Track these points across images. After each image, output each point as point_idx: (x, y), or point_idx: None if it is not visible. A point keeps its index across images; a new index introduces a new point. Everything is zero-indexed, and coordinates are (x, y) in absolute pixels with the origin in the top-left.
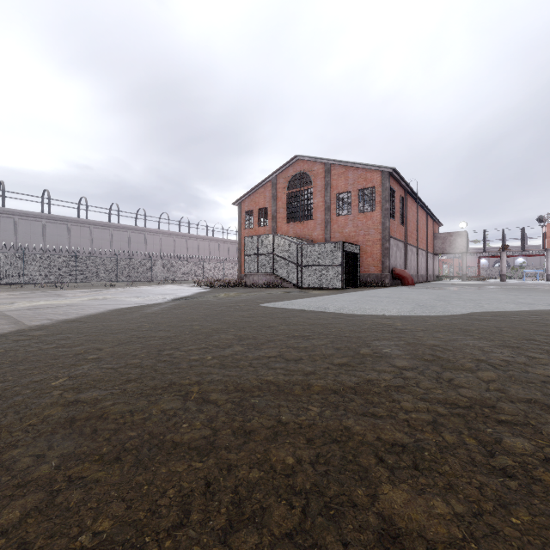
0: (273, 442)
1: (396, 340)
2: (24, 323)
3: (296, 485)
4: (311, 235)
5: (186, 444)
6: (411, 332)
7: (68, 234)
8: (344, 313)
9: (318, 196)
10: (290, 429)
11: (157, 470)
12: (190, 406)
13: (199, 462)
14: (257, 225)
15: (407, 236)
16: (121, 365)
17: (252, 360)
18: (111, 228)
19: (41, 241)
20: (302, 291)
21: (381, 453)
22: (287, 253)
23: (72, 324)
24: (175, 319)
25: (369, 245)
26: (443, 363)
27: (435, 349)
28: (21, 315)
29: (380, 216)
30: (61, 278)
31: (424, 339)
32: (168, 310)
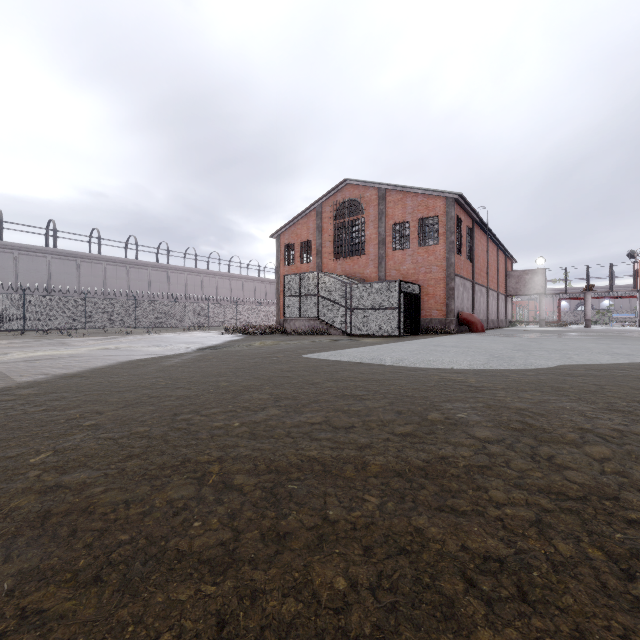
0: (317, 551)
1: (472, 402)
2: (12, 379)
3: (349, 629)
4: (363, 272)
5: (195, 555)
6: (489, 390)
7: (77, 272)
8: (403, 366)
9: (371, 227)
10: (339, 531)
11: (151, 598)
12: (206, 495)
13: (212, 585)
14: (299, 261)
15: (476, 274)
16: (124, 435)
17: (290, 428)
18: (128, 265)
19: (46, 281)
20: (352, 339)
21: (471, 573)
22: (334, 295)
23: (72, 380)
24: (198, 373)
25: (431, 284)
26: (536, 434)
27: (523, 414)
28: (12, 369)
29: (444, 250)
30: (68, 323)
31: (508, 401)
32: (190, 362)
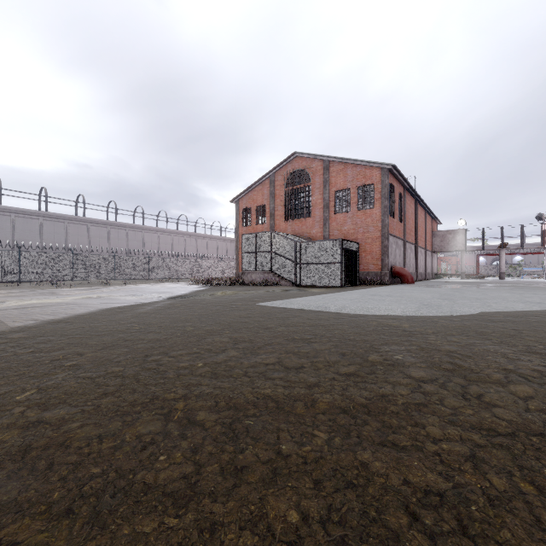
0: (271, 484)
1: (407, 345)
2: (6, 324)
3: None
4: (309, 232)
5: (160, 488)
6: (421, 335)
7: (65, 231)
8: (345, 313)
9: (316, 193)
10: (292, 465)
11: (118, 530)
12: (171, 430)
13: (174, 517)
14: (255, 223)
15: (406, 234)
16: (100, 374)
17: (247, 368)
18: (108, 226)
19: (38, 239)
20: (300, 290)
21: (414, 507)
22: (285, 251)
23: (57, 325)
24: (168, 319)
25: (368, 242)
26: (465, 374)
27: (452, 356)
28: (6, 315)
29: (379, 213)
30: (58, 275)
31: (438, 344)
32: (161, 310)
